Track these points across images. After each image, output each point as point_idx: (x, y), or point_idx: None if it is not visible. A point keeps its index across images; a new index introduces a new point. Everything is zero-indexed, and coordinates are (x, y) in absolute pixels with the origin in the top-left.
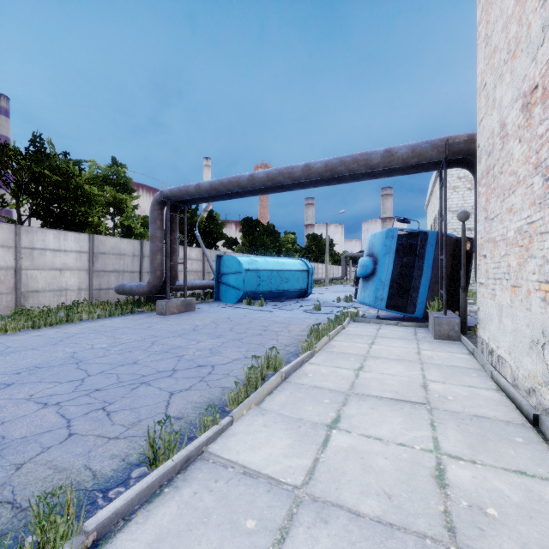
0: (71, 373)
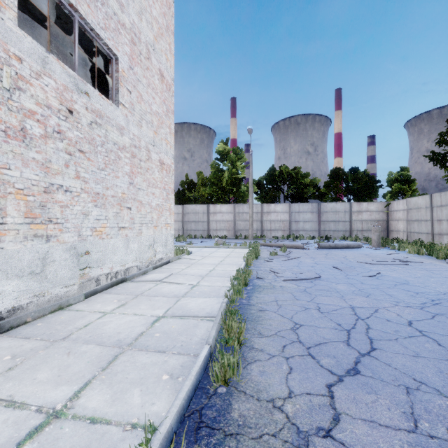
0: (445, 329)
